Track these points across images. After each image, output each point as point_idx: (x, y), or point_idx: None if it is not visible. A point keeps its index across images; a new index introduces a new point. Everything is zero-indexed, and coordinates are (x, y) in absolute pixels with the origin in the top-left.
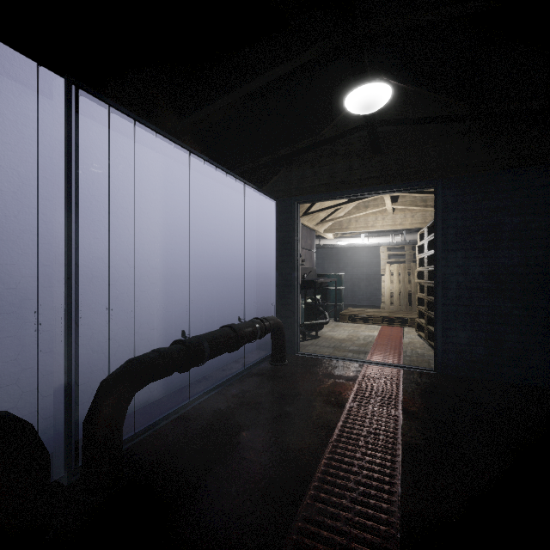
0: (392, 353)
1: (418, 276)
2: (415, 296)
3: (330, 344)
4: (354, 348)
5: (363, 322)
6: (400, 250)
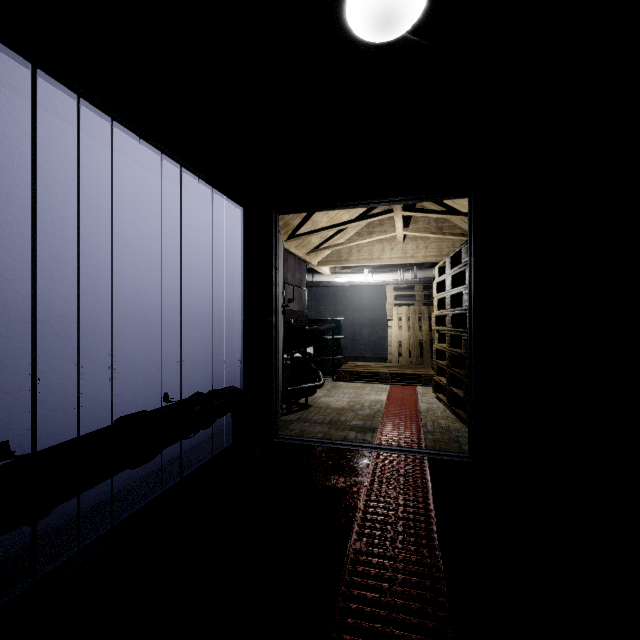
0: (408, 429)
1: (437, 321)
2: (427, 346)
3: (325, 417)
4: (357, 423)
5: (367, 381)
6: (408, 290)
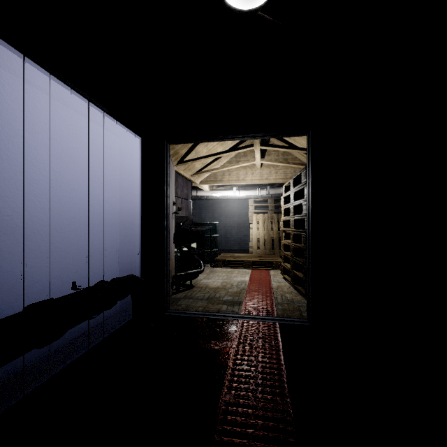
0: (265, 302)
1: (284, 224)
2: (277, 242)
3: (204, 294)
4: (228, 298)
5: (235, 267)
6: (263, 203)
